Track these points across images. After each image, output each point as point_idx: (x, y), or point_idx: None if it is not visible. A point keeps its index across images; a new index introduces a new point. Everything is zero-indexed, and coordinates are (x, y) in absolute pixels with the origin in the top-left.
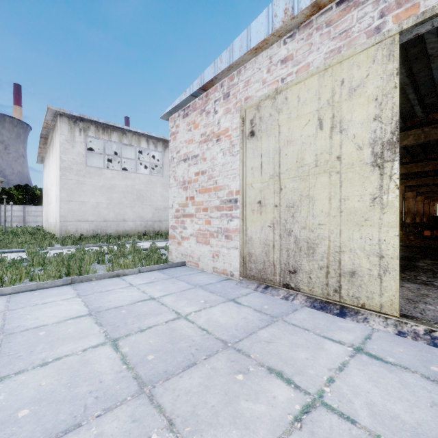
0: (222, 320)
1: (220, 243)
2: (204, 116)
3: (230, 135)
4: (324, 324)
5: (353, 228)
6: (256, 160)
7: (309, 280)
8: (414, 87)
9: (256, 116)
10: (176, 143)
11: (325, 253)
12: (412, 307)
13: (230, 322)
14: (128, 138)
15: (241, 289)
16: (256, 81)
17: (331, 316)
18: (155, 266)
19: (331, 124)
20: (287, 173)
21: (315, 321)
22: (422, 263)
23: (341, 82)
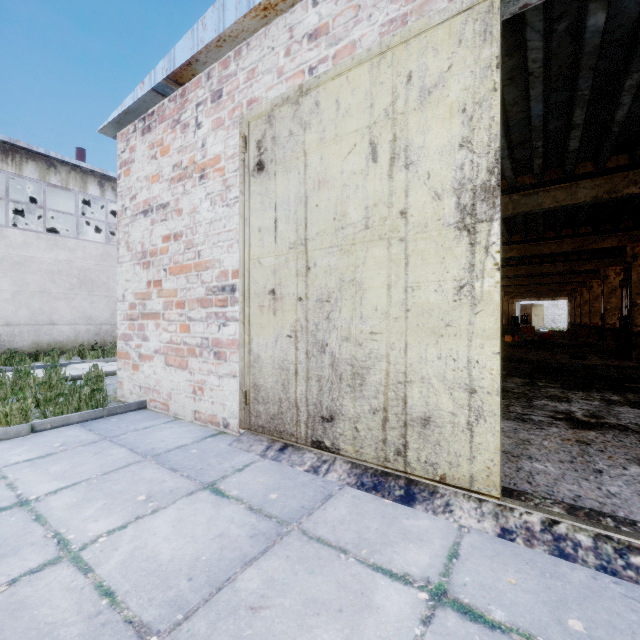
0: (165, 551)
1: (205, 366)
2: (178, 132)
3: (224, 169)
4: (378, 527)
5: (427, 339)
6: (266, 215)
7: (355, 434)
8: (505, 128)
9: (266, 133)
10: (131, 180)
11: (381, 385)
12: (514, 470)
13: (182, 555)
14: (60, 175)
15: (235, 456)
16: (267, 71)
17: (391, 505)
18: (75, 415)
19: (391, 153)
20: (319, 239)
21: (361, 522)
22: (511, 383)
23: (408, 77)
